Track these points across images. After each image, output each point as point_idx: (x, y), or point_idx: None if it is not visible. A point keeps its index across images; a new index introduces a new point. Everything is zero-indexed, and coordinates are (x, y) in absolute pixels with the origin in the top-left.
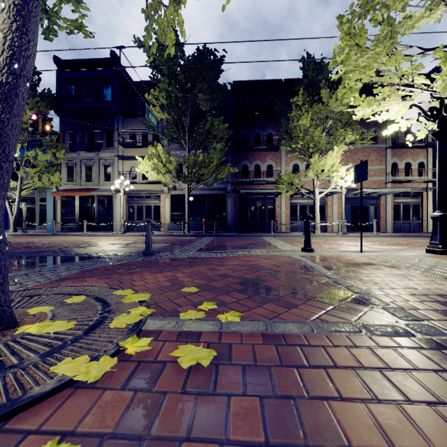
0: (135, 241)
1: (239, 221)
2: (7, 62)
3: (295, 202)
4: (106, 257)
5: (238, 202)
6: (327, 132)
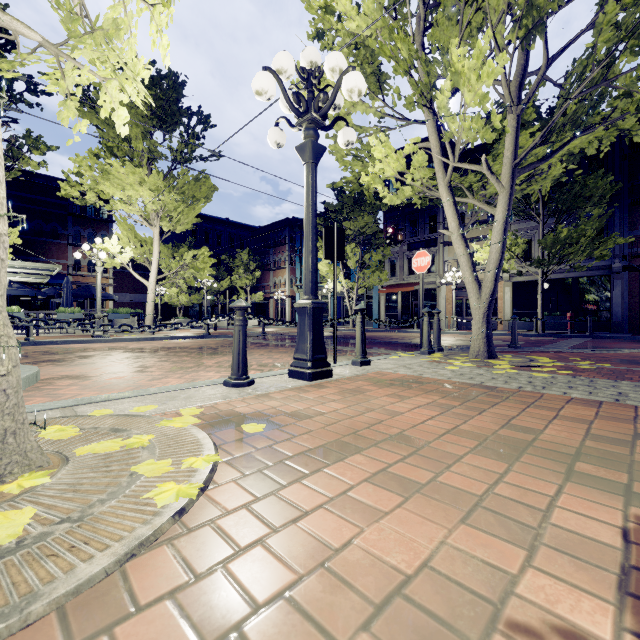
0: None
1: (639, 315)
2: (499, 264)
3: None
4: None
5: (636, 286)
6: None
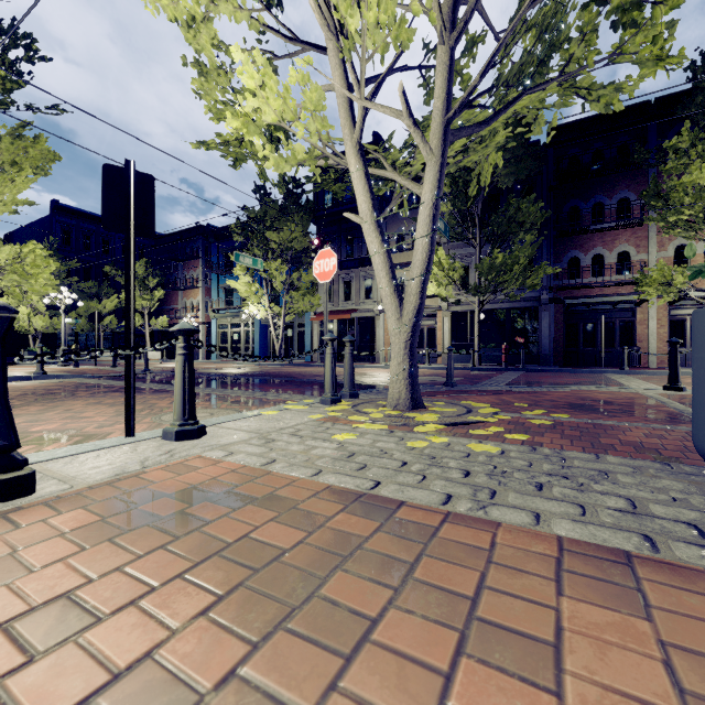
0: None
1: (563, 348)
2: (426, 268)
3: (679, 313)
4: None
5: (561, 319)
6: None
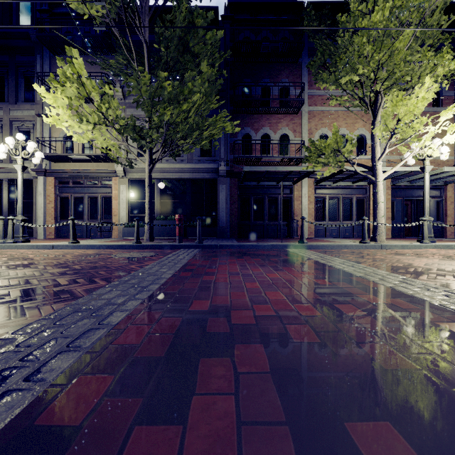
0: None
1: (238, 221)
2: None
3: (321, 192)
4: None
5: (236, 192)
6: None
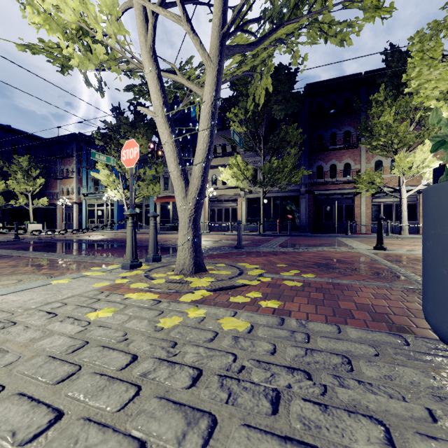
0: (220, 239)
1: (313, 221)
2: (207, 156)
3: (377, 201)
4: (211, 248)
5: (312, 203)
6: (417, 123)
